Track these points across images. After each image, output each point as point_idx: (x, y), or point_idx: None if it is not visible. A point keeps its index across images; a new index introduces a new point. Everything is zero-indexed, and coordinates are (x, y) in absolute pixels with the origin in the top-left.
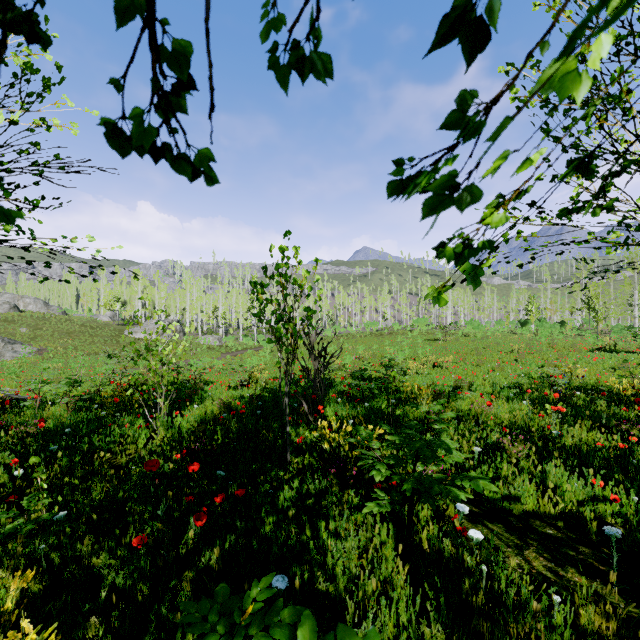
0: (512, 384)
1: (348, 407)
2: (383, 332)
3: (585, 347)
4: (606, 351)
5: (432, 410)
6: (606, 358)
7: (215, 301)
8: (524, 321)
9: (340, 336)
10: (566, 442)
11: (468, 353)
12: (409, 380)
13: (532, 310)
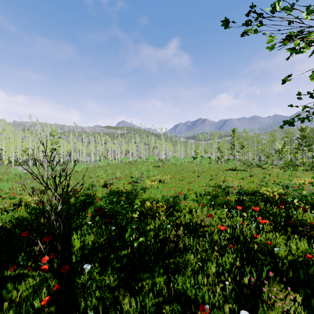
0: (205, 192)
1: (95, 233)
2: (132, 163)
3: (223, 168)
4: (233, 170)
5: (169, 228)
6: (235, 173)
7: (26, 144)
8: (195, 157)
9: (108, 165)
10: (280, 254)
11: (175, 173)
12: (146, 193)
13: (198, 152)
